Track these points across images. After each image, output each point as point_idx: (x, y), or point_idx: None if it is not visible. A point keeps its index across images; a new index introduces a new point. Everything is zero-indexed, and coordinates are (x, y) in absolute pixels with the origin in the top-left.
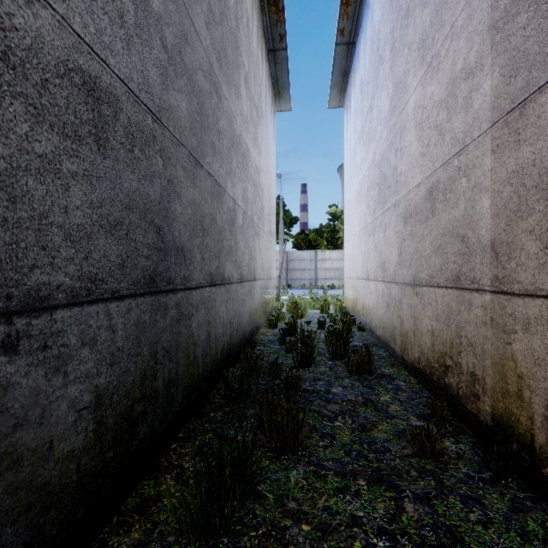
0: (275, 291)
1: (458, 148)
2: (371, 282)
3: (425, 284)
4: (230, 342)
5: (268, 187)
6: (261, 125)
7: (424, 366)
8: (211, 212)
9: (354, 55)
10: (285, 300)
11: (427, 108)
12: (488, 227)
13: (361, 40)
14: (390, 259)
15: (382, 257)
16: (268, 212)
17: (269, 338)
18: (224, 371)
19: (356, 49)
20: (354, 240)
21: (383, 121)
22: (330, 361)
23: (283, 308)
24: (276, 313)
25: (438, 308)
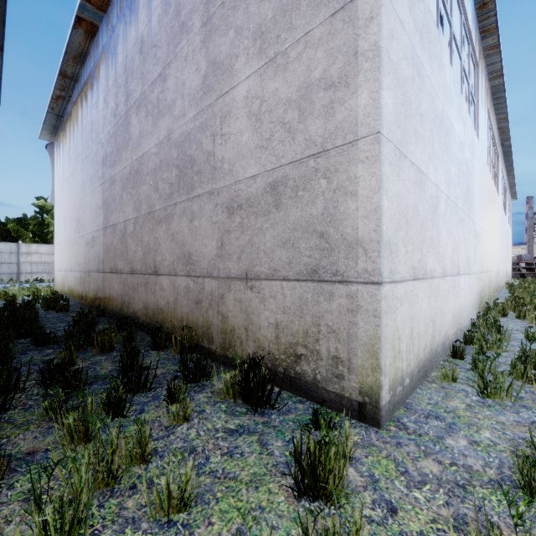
0: None
1: (98, 228)
2: (73, 273)
3: (92, 272)
4: None
5: None
6: None
7: (91, 303)
8: None
9: (63, 122)
10: None
11: (92, 206)
12: (102, 255)
13: (68, 124)
14: (82, 261)
15: (78, 259)
16: None
17: None
18: None
19: (64, 122)
20: (63, 245)
21: (79, 190)
22: (46, 311)
23: None
24: None
25: (95, 280)
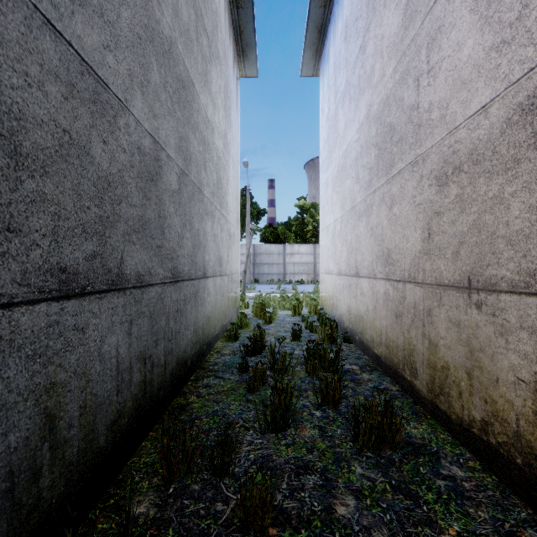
0: (238, 289)
1: None
2: (363, 280)
3: (510, 289)
4: (144, 394)
5: (228, 160)
6: (217, 70)
7: (504, 445)
8: (66, 126)
9: (333, 2)
10: (251, 297)
11: None
12: None
13: None
14: (404, 247)
15: (385, 245)
16: (228, 191)
17: (225, 360)
18: (67, 533)
19: None
20: (333, 227)
21: (387, 50)
22: (318, 410)
23: (249, 309)
24: (238, 319)
25: None
